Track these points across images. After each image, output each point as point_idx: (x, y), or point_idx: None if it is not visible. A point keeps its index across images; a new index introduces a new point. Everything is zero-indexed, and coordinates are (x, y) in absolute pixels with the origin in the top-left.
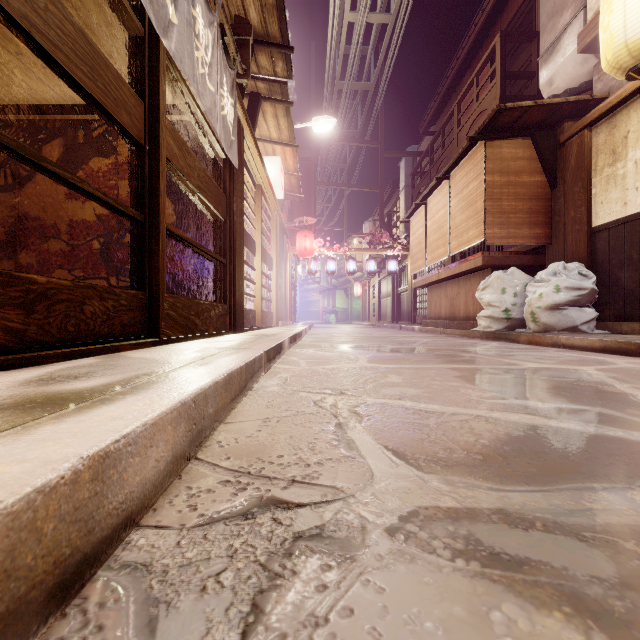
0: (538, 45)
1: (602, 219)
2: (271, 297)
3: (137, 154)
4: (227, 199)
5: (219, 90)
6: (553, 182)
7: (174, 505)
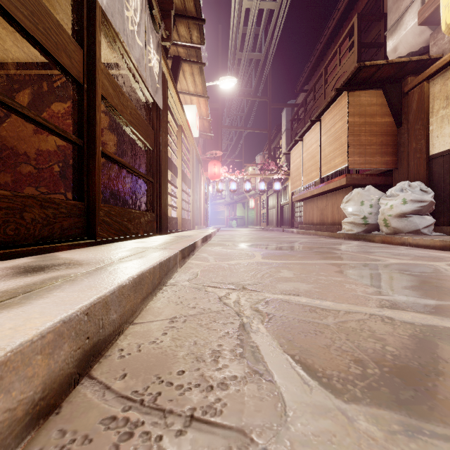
0: (385, 23)
1: (438, 149)
2: (189, 208)
3: (77, 91)
4: (154, 133)
5: (146, 46)
6: (399, 122)
7: None
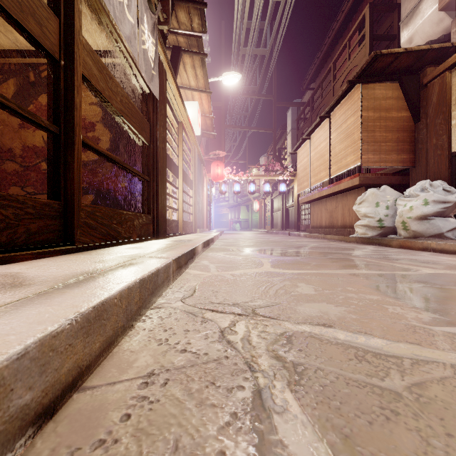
0: (398, 14)
1: None
2: (191, 210)
3: (52, 68)
4: (151, 127)
5: (139, 25)
6: (417, 117)
7: None
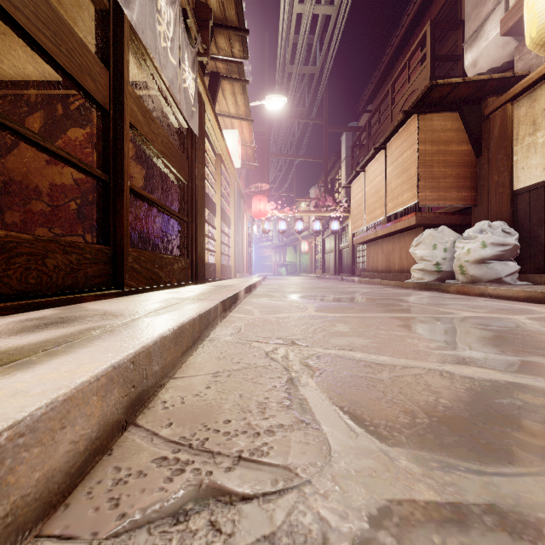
0: (463, 32)
1: (523, 183)
2: (230, 252)
3: (103, 119)
4: (189, 164)
5: (181, 64)
6: (478, 151)
7: (92, 498)
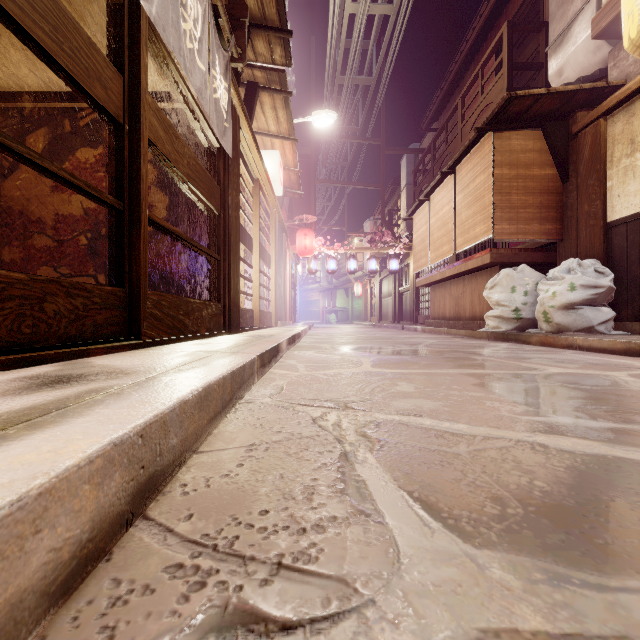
0: (546, 35)
1: (619, 213)
2: (270, 296)
3: (115, 134)
4: (221, 191)
5: (211, 70)
6: (565, 175)
7: (78, 626)
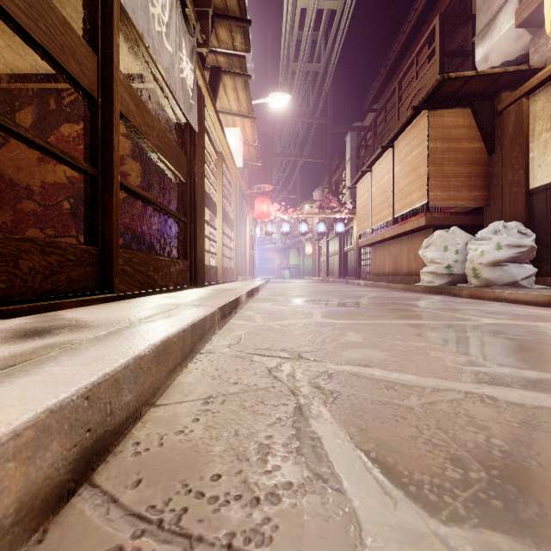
0: (473, 26)
1: (540, 181)
2: (232, 255)
3: (90, 107)
4: (188, 162)
5: (177, 52)
6: (491, 148)
7: None
